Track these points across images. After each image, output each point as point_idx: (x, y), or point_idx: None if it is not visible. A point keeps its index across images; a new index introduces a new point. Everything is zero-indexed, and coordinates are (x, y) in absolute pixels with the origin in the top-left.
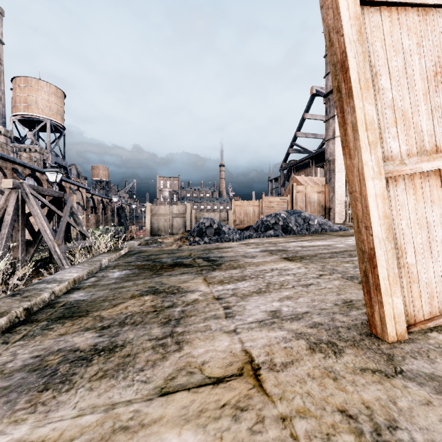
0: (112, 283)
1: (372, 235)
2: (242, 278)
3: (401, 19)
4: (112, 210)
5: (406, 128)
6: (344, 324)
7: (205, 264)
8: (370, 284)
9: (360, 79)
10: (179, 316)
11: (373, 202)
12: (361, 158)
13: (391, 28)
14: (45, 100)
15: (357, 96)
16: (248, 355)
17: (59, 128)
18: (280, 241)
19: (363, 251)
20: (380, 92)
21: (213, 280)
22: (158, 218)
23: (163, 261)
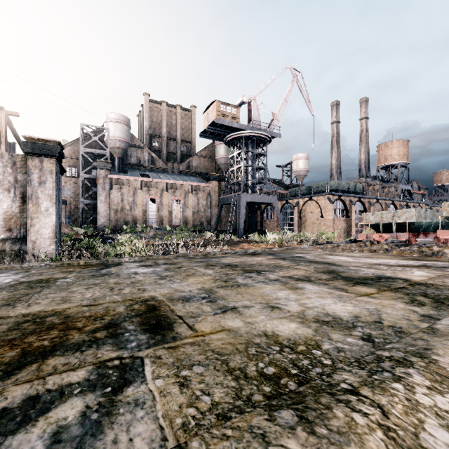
0: None
1: None
2: None
3: None
4: None
5: None
6: None
7: None
8: None
9: None
10: None
11: None
12: None
13: None
14: (396, 151)
15: None
16: None
17: (404, 165)
18: None
19: None
20: None
21: None
22: None
23: None
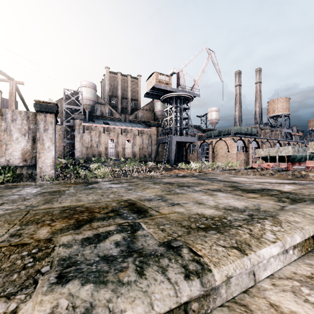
0: None
1: None
2: None
3: None
4: None
5: None
6: None
7: None
8: None
9: None
10: None
11: None
12: None
13: None
14: (281, 106)
15: None
16: None
17: (286, 115)
18: None
19: None
20: None
21: None
22: None
23: None
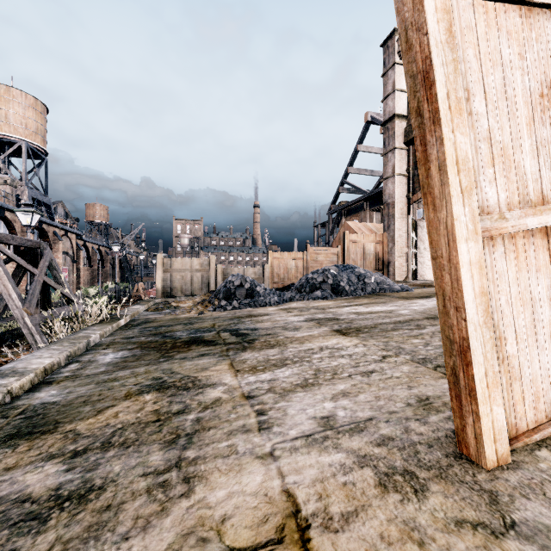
0: (101, 372)
1: (466, 320)
2: (281, 363)
3: (500, 20)
4: (112, 262)
5: (506, 170)
6: (423, 439)
7: (233, 340)
8: (461, 387)
9: (449, 97)
10: (193, 429)
11: (467, 272)
12: (451, 211)
13: (487, 31)
14: (20, 115)
15: (446, 122)
16: (291, 500)
17: (38, 152)
18: (330, 305)
19: (451, 341)
20: (474, 118)
21: (243, 366)
22: (173, 274)
23: (176, 336)
